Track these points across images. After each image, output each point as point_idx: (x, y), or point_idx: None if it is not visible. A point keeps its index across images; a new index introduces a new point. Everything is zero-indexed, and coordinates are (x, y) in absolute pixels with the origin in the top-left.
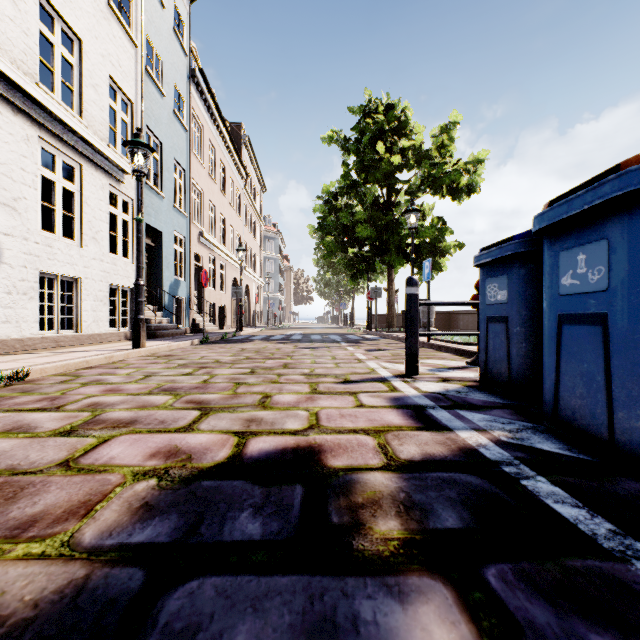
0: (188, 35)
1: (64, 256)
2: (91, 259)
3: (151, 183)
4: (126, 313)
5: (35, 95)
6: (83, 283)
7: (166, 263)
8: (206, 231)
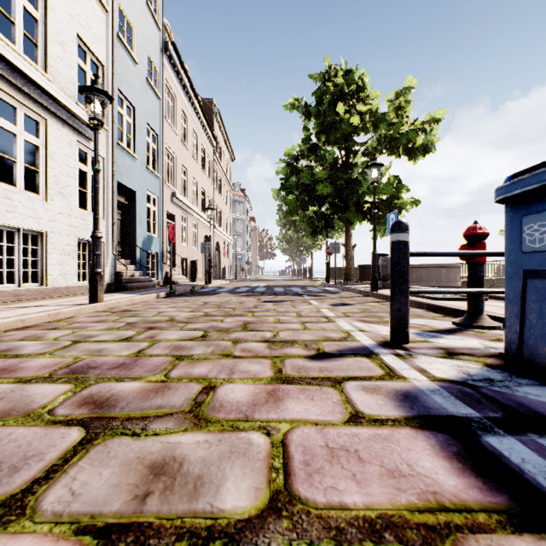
0: (161, 11)
1: (26, 209)
2: (57, 213)
3: (124, 144)
4: None
5: None
6: (48, 237)
7: (139, 220)
8: (179, 192)
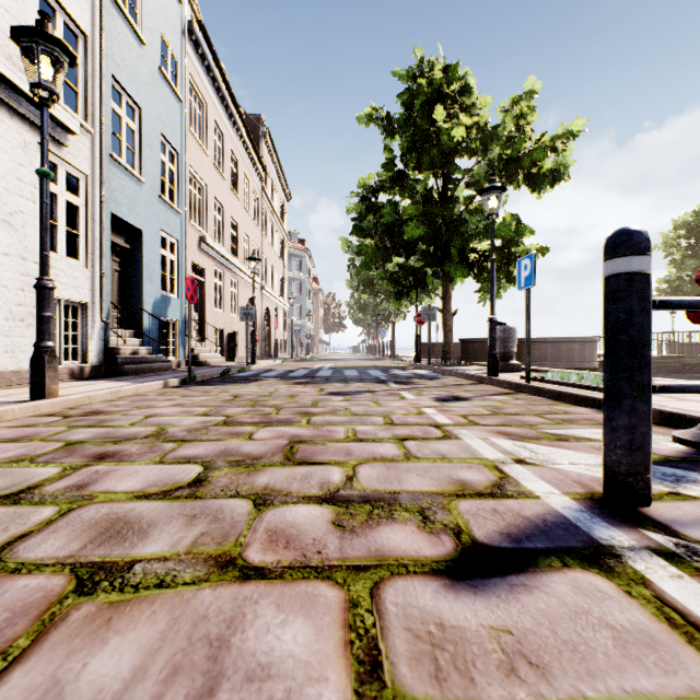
0: None
1: None
2: None
3: (123, 160)
4: (77, 340)
5: None
6: None
7: (147, 272)
8: (210, 237)
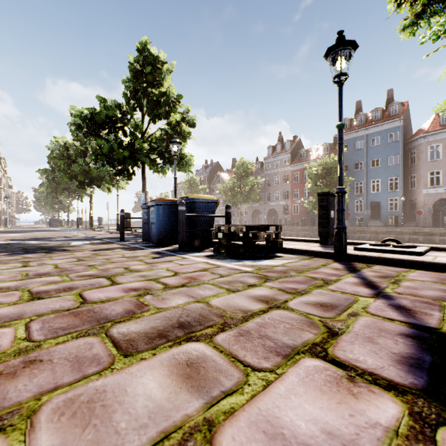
0: None
1: None
2: None
3: None
4: None
5: None
6: None
7: None
8: None
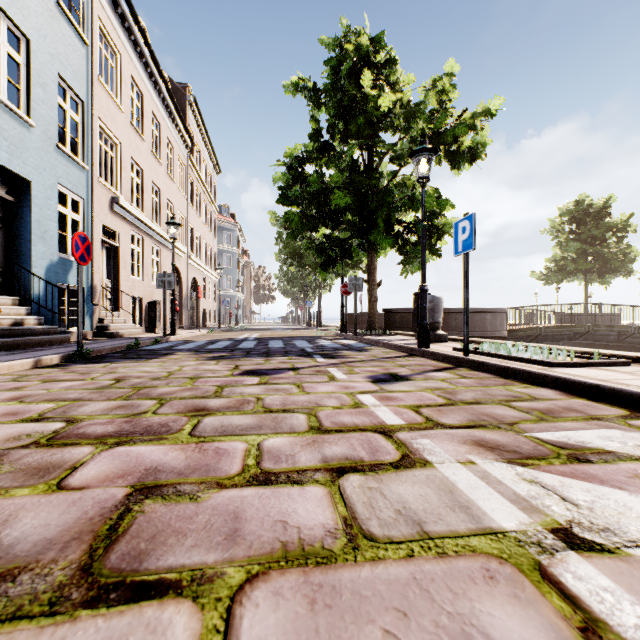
0: None
1: None
2: None
3: (1, 94)
4: None
5: None
6: None
7: (39, 231)
8: (126, 199)
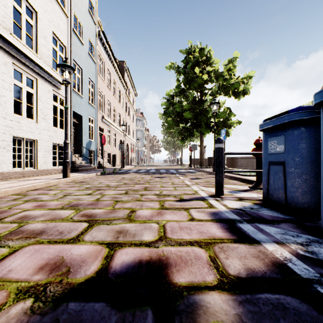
0: (96, 13)
1: (27, 128)
2: (42, 129)
3: (76, 90)
4: (62, 158)
5: (9, 39)
6: (38, 142)
7: (84, 132)
8: (106, 115)
